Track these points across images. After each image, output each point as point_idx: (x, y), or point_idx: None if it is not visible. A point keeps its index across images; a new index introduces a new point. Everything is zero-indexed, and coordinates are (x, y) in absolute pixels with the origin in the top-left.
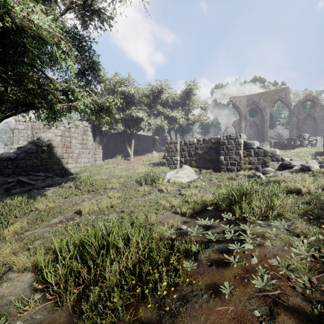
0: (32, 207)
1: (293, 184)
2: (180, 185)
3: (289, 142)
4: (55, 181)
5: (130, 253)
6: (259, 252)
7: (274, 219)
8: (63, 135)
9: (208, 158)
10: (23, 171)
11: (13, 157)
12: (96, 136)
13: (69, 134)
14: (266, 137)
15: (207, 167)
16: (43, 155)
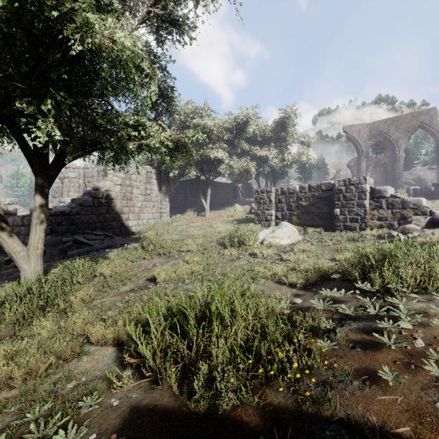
0: (95, 272)
1: None
2: (280, 248)
3: (438, 188)
4: (116, 241)
5: (240, 327)
6: (424, 333)
7: (437, 293)
8: (122, 184)
9: (317, 211)
10: (78, 229)
11: (68, 212)
12: (162, 185)
13: (130, 182)
14: (399, 182)
15: (314, 225)
16: (101, 209)
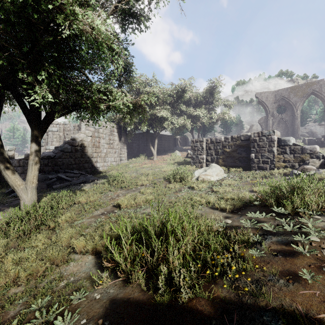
0: (75, 200)
1: None
2: (210, 182)
3: None
4: (89, 178)
5: (189, 240)
6: None
7: None
8: (92, 135)
9: (237, 156)
10: (60, 169)
11: (53, 156)
12: (121, 136)
13: (98, 134)
14: (296, 135)
15: (235, 166)
16: (77, 154)
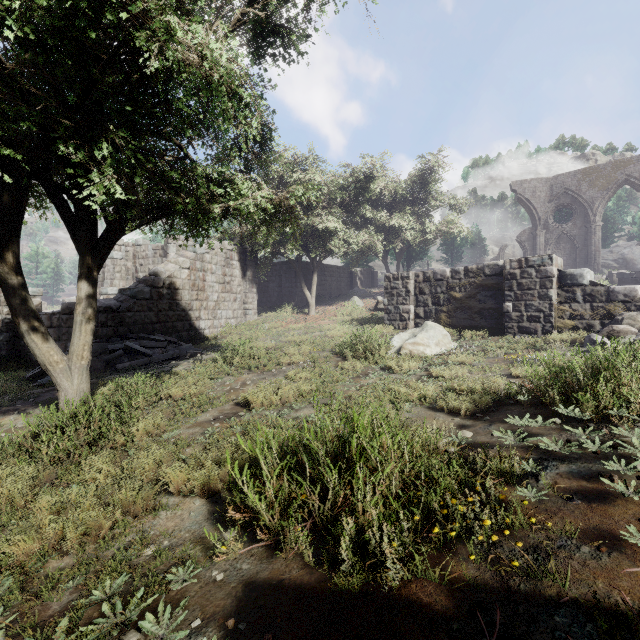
0: (161, 393)
1: None
2: (425, 359)
3: None
4: (185, 350)
5: (396, 469)
6: None
7: None
8: (191, 267)
9: (477, 307)
10: (130, 332)
11: (116, 307)
12: (247, 268)
13: (202, 265)
14: (594, 264)
15: (474, 326)
16: (161, 303)
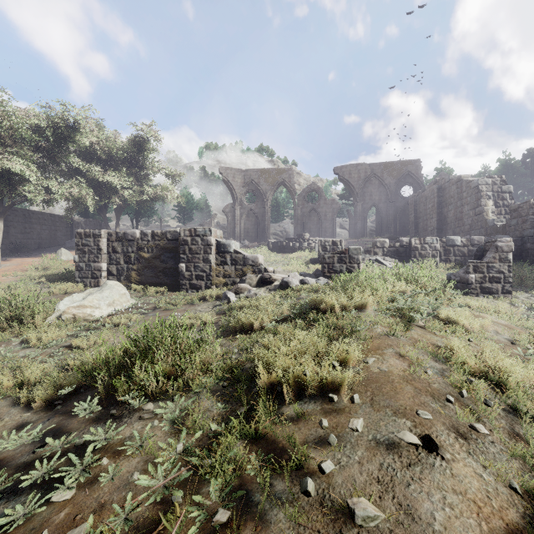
0: None
1: (248, 314)
2: (87, 323)
3: (288, 243)
4: None
5: None
6: (75, 507)
7: (174, 397)
8: None
9: (161, 266)
10: None
11: None
12: None
13: None
14: (267, 234)
15: (159, 283)
16: None
